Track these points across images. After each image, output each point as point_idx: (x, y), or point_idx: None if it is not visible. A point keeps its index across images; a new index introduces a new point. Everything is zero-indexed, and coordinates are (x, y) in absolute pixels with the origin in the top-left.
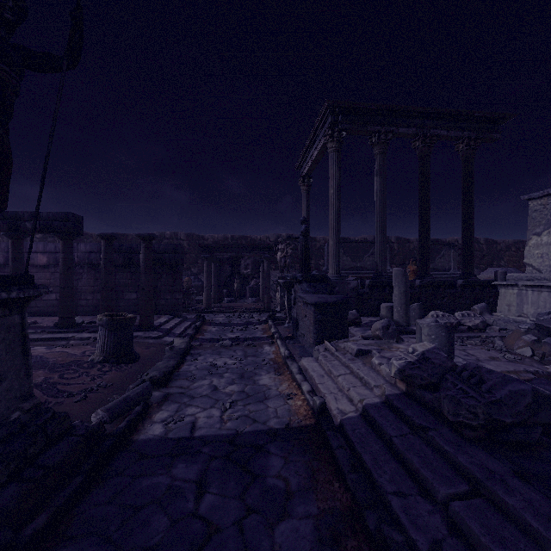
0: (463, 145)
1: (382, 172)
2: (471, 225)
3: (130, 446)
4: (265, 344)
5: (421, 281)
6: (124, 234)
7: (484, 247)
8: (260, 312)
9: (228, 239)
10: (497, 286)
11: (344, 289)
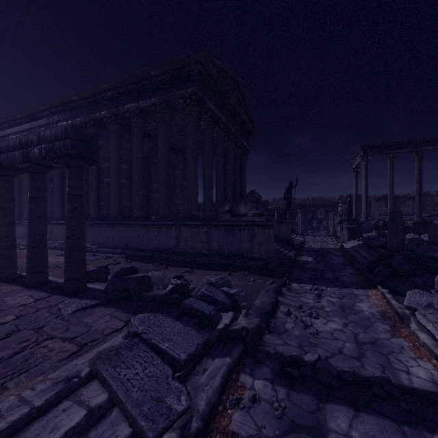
0: None
1: (391, 171)
2: None
3: (304, 247)
4: (330, 242)
5: (413, 222)
6: None
7: None
8: (329, 236)
9: (309, 199)
10: None
11: (368, 225)
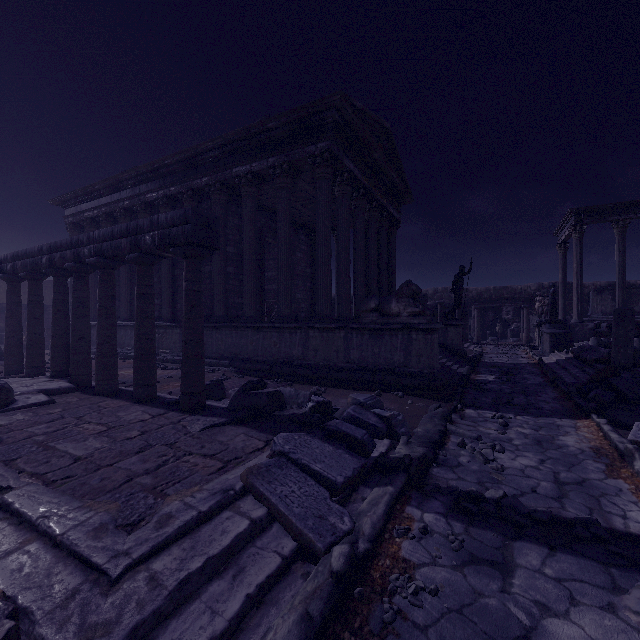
0: None
1: (621, 248)
2: None
3: (482, 361)
4: (522, 354)
5: None
6: None
7: None
8: (520, 346)
9: (490, 290)
10: None
11: (583, 329)
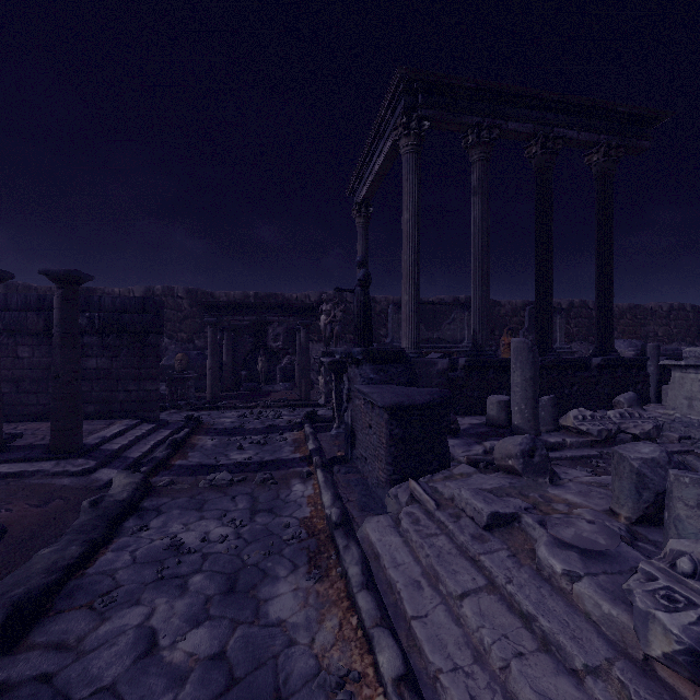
0: (599, 156)
1: (484, 189)
2: (610, 275)
3: None
4: (295, 478)
5: (542, 360)
6: (89, 288)
7: (593, 313)
8: (293, 408)
9: (250, 298)
10: (646, 366)
11: (428, 373)
